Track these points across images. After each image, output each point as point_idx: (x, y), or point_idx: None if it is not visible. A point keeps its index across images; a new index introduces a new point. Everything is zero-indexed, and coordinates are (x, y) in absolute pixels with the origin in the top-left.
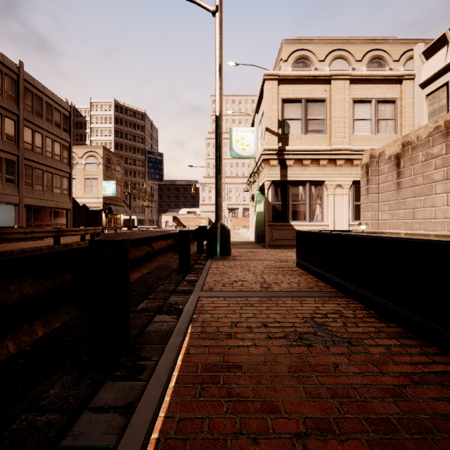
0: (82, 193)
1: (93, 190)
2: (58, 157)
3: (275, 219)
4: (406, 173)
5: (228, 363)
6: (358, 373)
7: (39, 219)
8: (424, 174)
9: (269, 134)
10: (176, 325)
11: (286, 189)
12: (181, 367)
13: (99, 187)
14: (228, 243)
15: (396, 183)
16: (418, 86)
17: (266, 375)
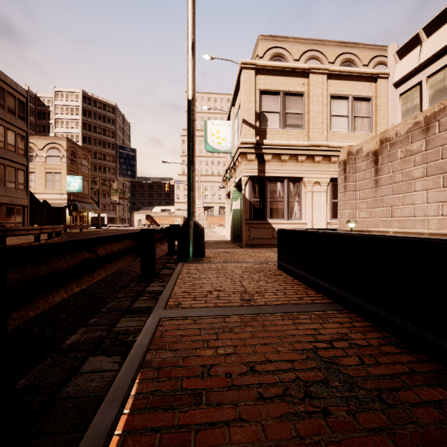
0: (43, 188)
1: (56, 186)
2: (11, 147)
3: (252, 216)
4: (384, 170)
5: None
6: None
7: None
8: (403, 171)
9: (246, 127)
10: (114, 379)
11: (264, 185)
12: None
13: (62, 182)
14: (202, 243)
15: (374, 181)
16: (391, 85)
17: None
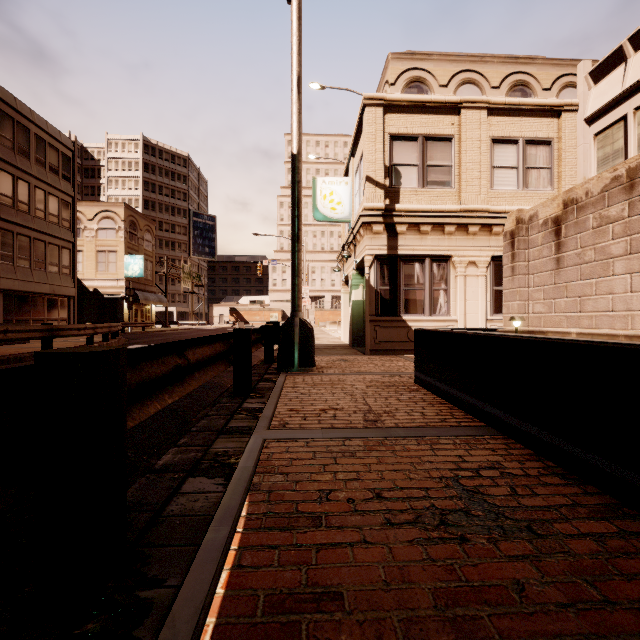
0: (93, 272)
1: (110, 269)
2: (54, 218)
3: (380, 311)
4: (569, 245)
5: (316, 587)
6: (565, 603)
7: (24, 311)
8: (596, 247)
9: (371, 186)
10: (221, 500)
11: (396, 267)
12: (224, 602)
13: (119, 264)
14: (312, 348)
15: (555, 260)
16: (582, 122)
17: (393, 618)
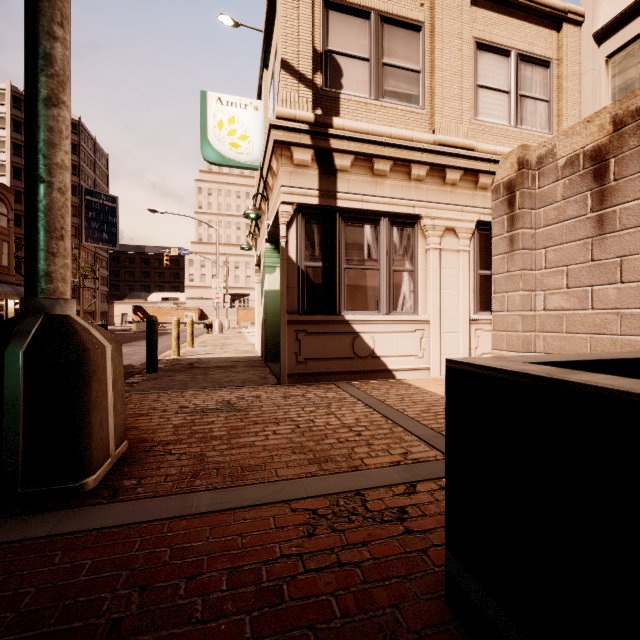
0: None
1: None
2: None
3: (306, 305)
4: (628, 190)
5: None
6: None
7: None
8: None
9: (291, 80)
10: None
11: (334, 230)
12: None
13: None
14: (75, 416)
15: (595, 220)
16: (590, 38)
17: None
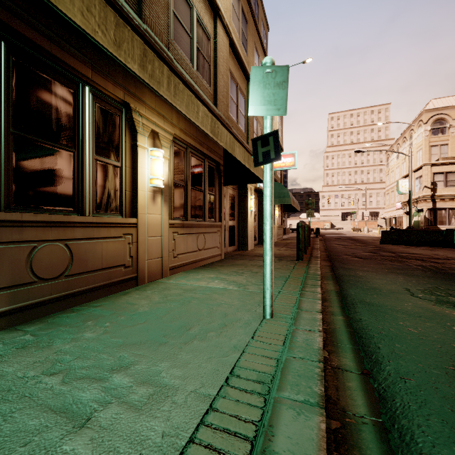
0: None
1: None
2: None
3: (429, 224)
4: None
5: None
6: None
7: None
8: None
9: (426, 188)
10: None
11: (435, 211)
12: None
13: None
14: None
15: None
16: None
17: None
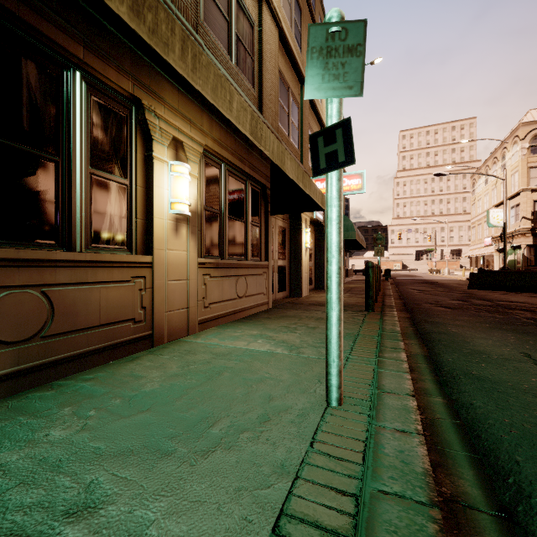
0: None
1: None
2: None
3: (528, 264)
4: None
5: None
6: None
7: None
8: None
9: (525, 220)
10: None
11: (536, 249)
12: None
13: None
14: None
15: None
16: None
17: None
